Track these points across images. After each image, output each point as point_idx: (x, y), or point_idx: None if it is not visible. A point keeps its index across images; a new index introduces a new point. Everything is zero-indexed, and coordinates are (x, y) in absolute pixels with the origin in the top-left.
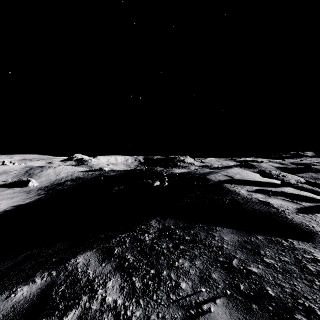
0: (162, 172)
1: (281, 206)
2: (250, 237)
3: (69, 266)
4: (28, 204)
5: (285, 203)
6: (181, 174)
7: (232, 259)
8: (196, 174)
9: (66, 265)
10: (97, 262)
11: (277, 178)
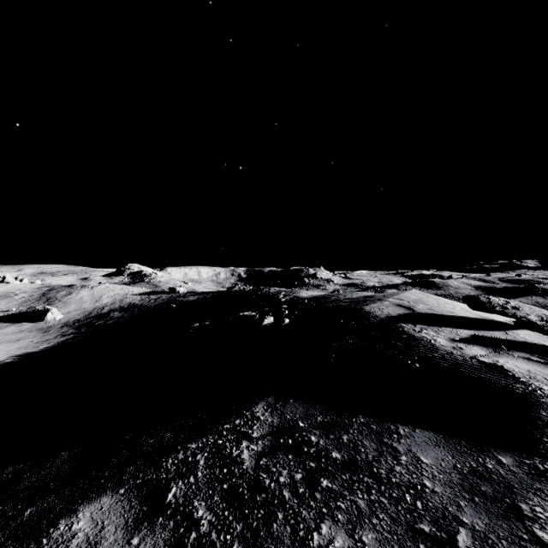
0: (278, 295)
1: (531, 376)
2: (482, 459)
3: (48, 547)
4: (44, 352)
5: (536, 368)
6: (311, 299)
7: (455, 530)
8: (341, 302)
9: (43, 542)
10: (121, 531)
11: (504, 313)
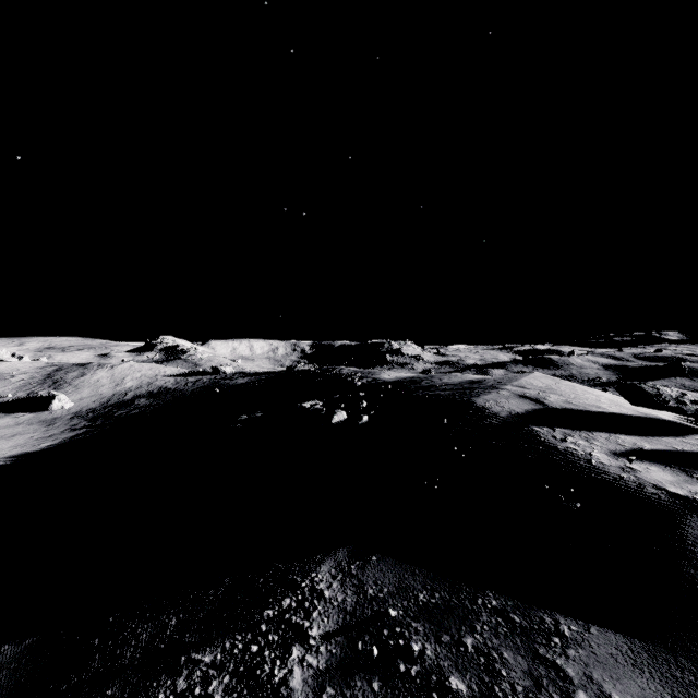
0: (352, 377)
1: None
2: None
3: None
4: (46, 452)
5: None
6: (396, 384)
7: None
8: (438, 390)
9: None
10: None
11: (680, 410)
